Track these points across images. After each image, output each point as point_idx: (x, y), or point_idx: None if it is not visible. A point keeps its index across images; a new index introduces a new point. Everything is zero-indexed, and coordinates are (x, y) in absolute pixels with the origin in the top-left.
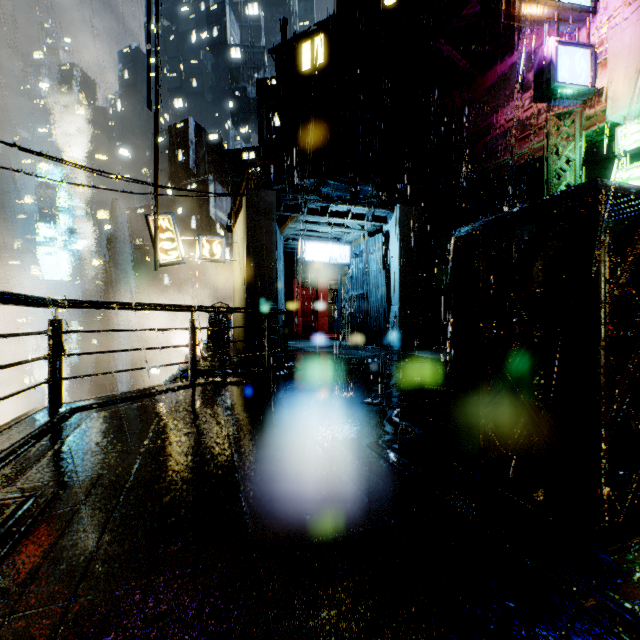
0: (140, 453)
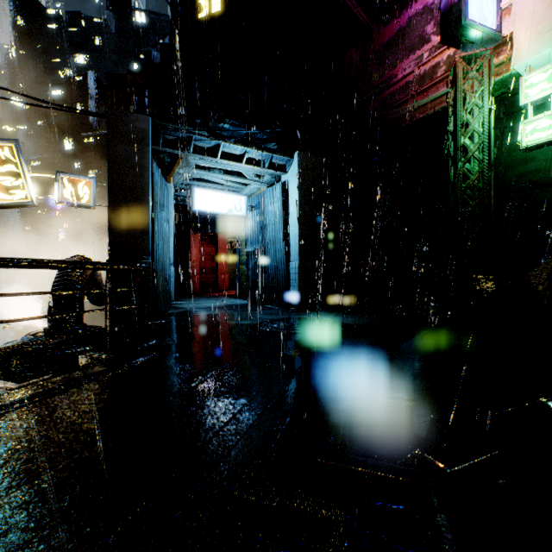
0: None
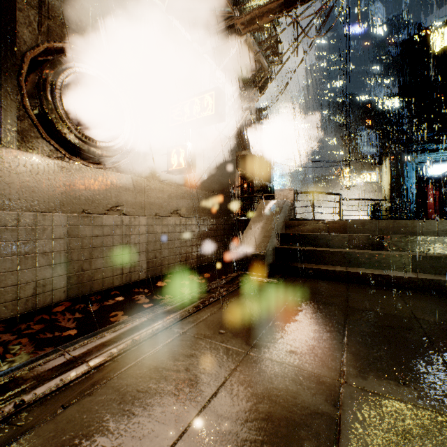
0: None
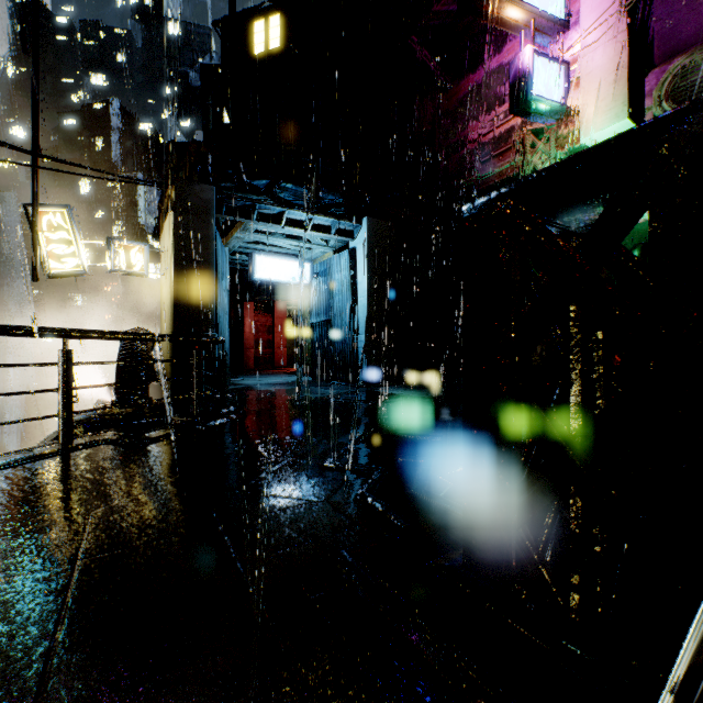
0: None
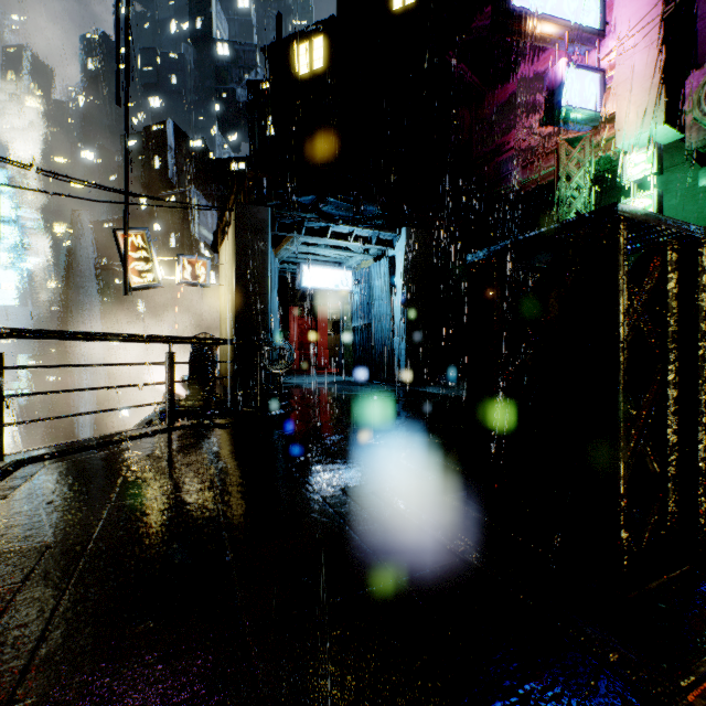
0: (104, 513)
